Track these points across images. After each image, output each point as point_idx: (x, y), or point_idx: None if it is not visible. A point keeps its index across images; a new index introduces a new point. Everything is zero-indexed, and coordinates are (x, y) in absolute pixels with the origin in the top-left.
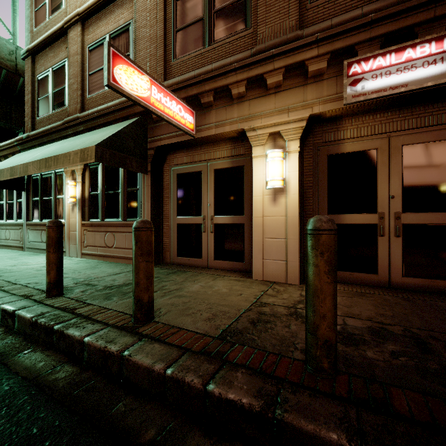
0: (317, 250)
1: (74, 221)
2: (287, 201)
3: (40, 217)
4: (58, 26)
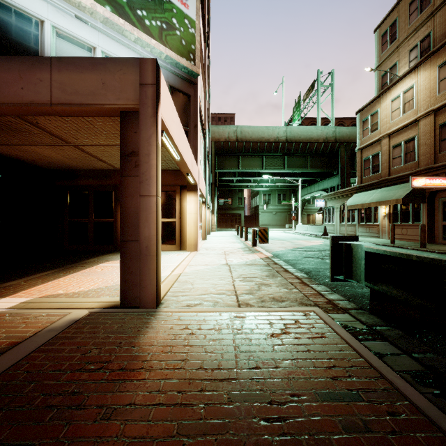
0: None
1: (384, 223)
2: None
3: (364, 221)
4: (376, 139)
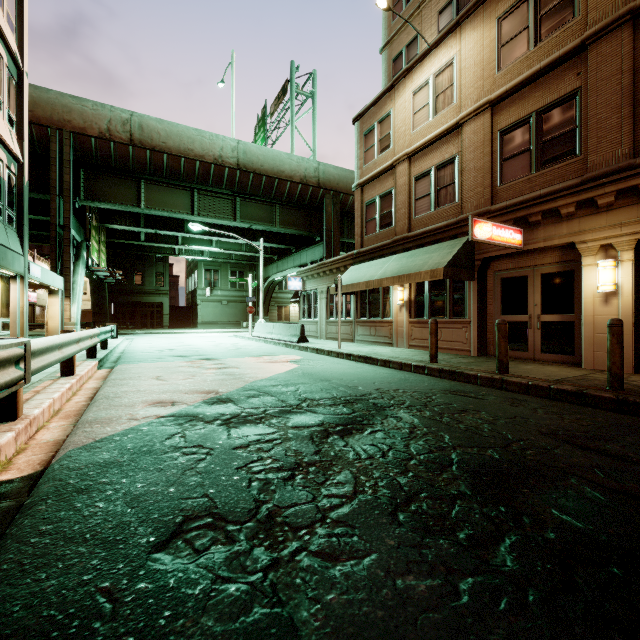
0: (610, 333)
1: (401, 319)
2: (619, 303)
3: (367, 316)
4: (387, 164)
